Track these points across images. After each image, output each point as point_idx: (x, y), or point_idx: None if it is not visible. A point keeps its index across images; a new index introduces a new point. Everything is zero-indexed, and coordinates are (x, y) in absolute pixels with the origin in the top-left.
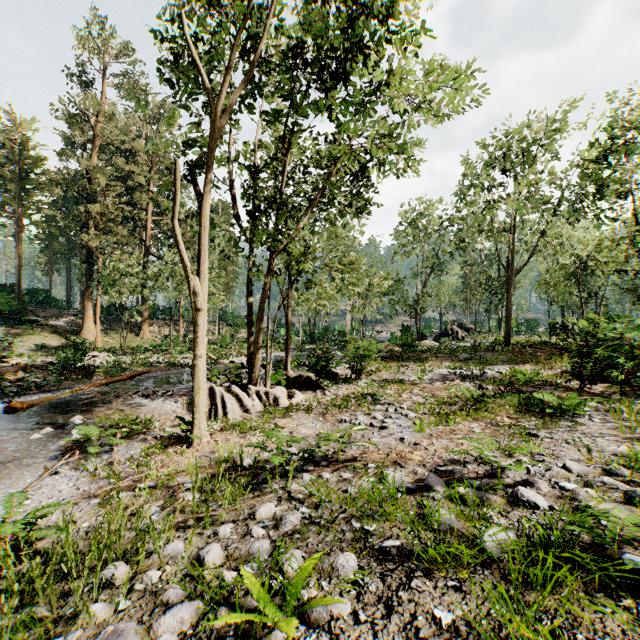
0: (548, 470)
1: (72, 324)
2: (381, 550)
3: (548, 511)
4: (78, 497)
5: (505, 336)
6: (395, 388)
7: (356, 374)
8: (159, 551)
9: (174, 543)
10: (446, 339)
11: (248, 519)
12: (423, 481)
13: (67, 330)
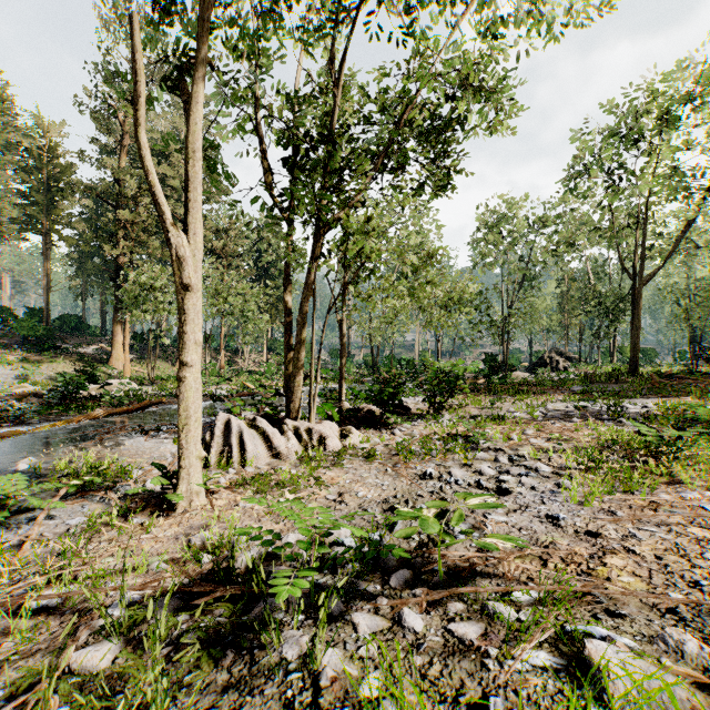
0: None
1: (102, 352)
2: None
3: None
4: None
5: (631, 363)
6: (496, 427)
7: (435, 408)
8: None
9: None
10: (544, 369)
11: None
12: None
13: (95, 358)
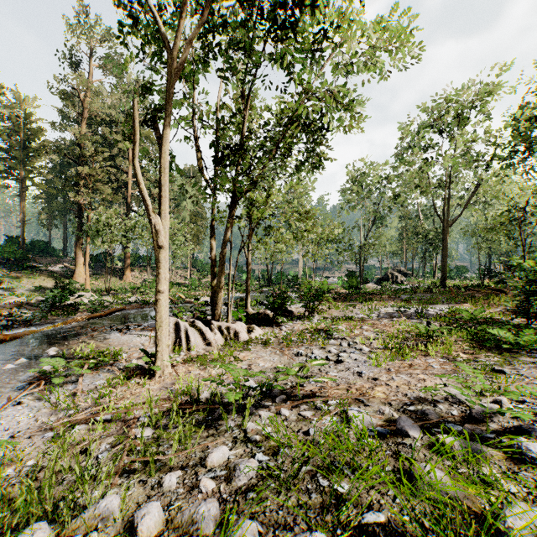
0: None
1: (66, 270)
2: (361, 529)
3: None
4: (34, 429)
5: (441, 279)
6: (346, 324)
7: (309, 312)
8: (90, 508)
9: (109, 498)
10: (387, 282)
11: (198, 465)
12: (394, 424)
13: (62, 274)
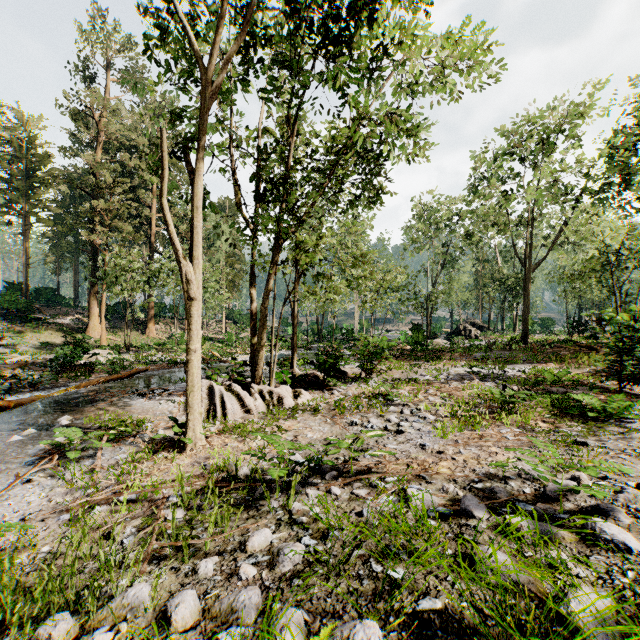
0: (619, 492)
1: (78, 322)
2: (416, 616)
3: None
4: (48, 511)
5: (522, 334)
6: (409, 388)
7: (366, 373)
8: (118, 597)
9: (138, 586)
10: (459, 338)
11: (237, 550)
12: (458, 504)
13: (73, 328)
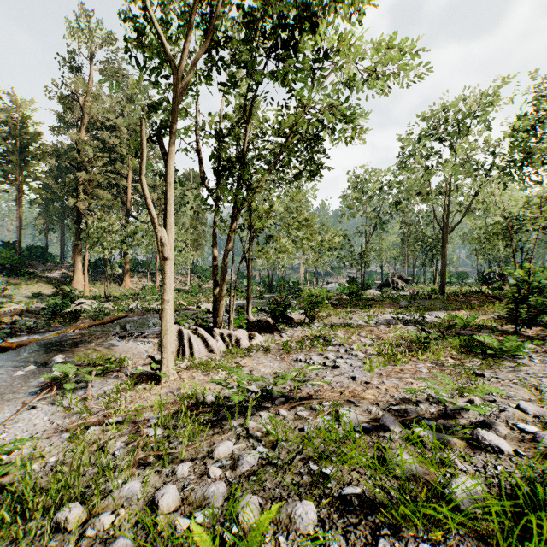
0: (502, 411)
1: (64, 276)
2: (341, 498)
3: (513, 456)
4: (51, 431)
5: (440, 286)
6: (344, 331)
7: (309, 319)
8: (115, 491)
9: (131, 483)
10: (388, 289)
11: (206, 457)
12: (378, 421)
13: (60, 281)
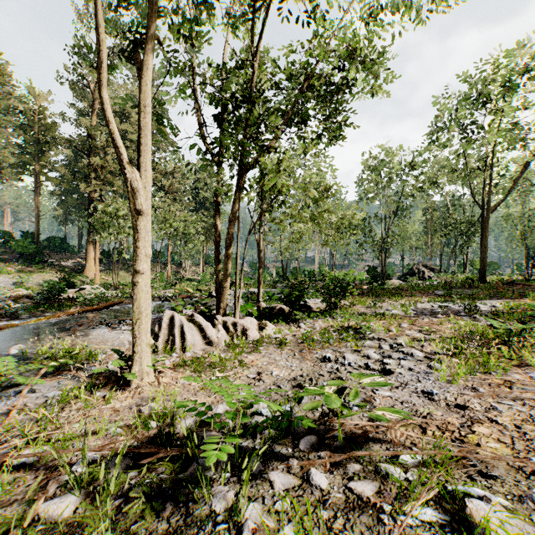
0: None
1: (79, 265)
2: None
3: None
4: None
5: (480, 273)
6: (378, 321)
7: (331, 307)
8: None
9: None
10: (414, 278)
11: None
12: None
13: (73, 269)
